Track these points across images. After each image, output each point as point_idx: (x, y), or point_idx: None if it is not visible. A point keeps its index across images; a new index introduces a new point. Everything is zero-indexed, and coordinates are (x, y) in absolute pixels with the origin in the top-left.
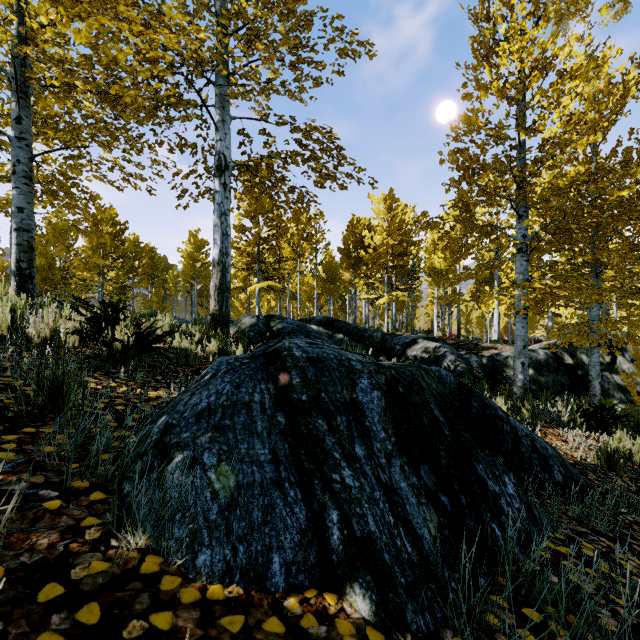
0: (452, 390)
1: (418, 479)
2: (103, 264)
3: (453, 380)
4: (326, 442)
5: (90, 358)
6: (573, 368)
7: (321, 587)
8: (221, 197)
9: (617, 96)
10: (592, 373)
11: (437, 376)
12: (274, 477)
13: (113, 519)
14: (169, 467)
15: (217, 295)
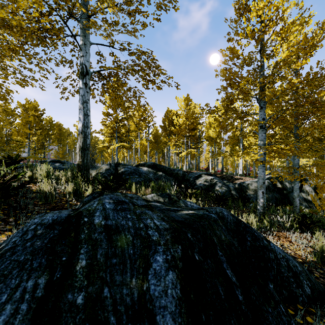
0: (232, 228)
1: None
2: (29, 132)
3: (232, 219)
4: None
5: None
6: (281, 189)
7: None
8: (83, 91)
9: (319, 37)
10: (295, 194)
11: (221, 216)
12: None
13: None
14: None
15: (80, 152)
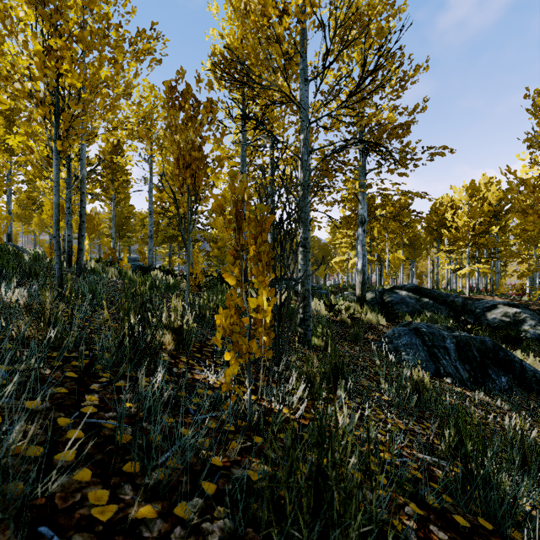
0: (490, 347)
1: (464, 367)
2: None
3: (491, 343)
4: (438, 354)
5: (342, 322)
6: None
7: (439, 378)
8: (362, 237)
9: None
10: None
11: (483, 340)
12: (426, 359)
13: (397, 361)
14: (402, 354)
15: (360, 286)
